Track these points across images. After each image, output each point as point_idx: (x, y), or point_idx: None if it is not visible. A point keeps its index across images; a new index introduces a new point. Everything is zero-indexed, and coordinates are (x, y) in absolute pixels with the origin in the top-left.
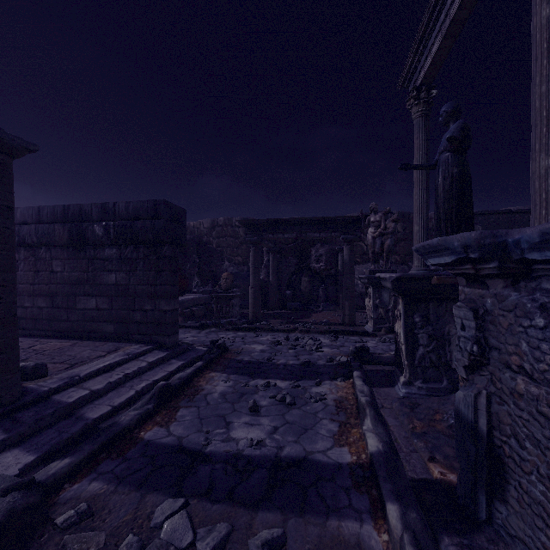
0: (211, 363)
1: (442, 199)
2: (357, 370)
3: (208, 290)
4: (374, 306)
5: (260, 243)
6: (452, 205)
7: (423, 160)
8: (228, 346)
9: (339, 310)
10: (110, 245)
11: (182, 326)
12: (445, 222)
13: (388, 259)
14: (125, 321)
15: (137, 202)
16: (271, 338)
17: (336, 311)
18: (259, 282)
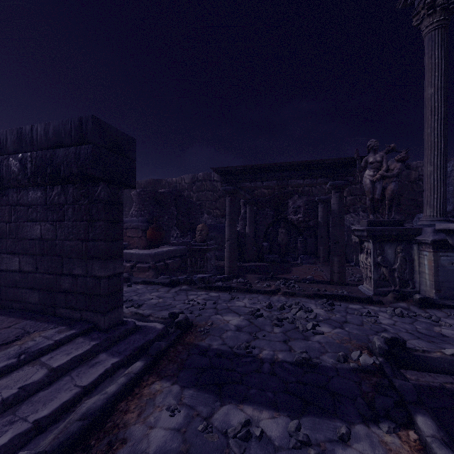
0: (162, 356)
1: None
2: (422, 412)
3: (187, 242)
4: (374, 264)
5: (237, 192)
6: None
7: (439, 83)
8: (194, 317)
9: (319, 263)
10: (33, 186)
11: (151, 283)
12: None
13: (390, 208)
14: (51, 289)
15: (58, 122)
16: (250, 303)
17: (316, 264)
18: (235, 234)
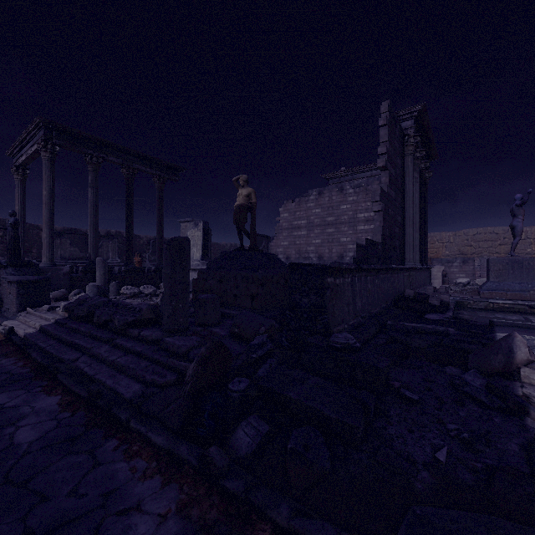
0: None
1: (9, 242)
2: None
3: None
4: None
5: None
6: (12, 245)
7: (21, 205)
8: None
9: None
10: None
11: None
12: (9, 250)
13: None
14: None
15: None
16: None
17: None
18: None
